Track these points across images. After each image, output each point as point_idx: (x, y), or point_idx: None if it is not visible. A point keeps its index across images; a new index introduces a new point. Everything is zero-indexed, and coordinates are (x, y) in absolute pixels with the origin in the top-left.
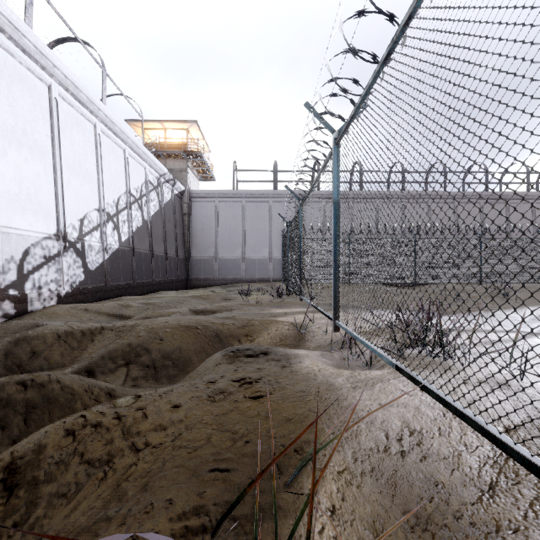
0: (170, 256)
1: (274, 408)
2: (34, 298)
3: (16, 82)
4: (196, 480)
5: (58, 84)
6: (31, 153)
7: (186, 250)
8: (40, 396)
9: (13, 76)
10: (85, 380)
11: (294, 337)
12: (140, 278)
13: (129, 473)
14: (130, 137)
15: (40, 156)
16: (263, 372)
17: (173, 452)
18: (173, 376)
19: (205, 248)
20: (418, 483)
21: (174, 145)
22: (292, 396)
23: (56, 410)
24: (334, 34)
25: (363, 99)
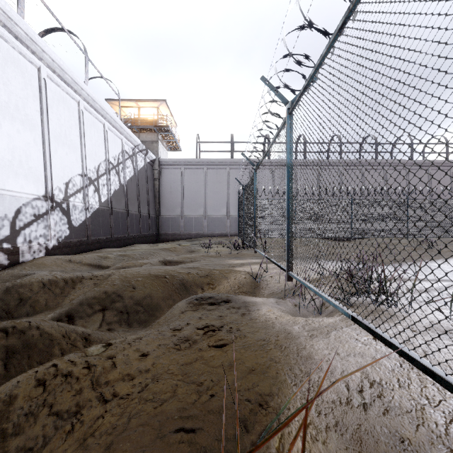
0: (143, 214)
1: (237, 358)
2: (25, 250)
3: (9, 64)
4: (160, 443)
5: (46, 67)
6: (23, 125)
7: (157, 209)
8: (20, 342)
9: (6, 59)
10: (63, 326)
11: (250, 285)
12: (117, 233)
13: (96, 427)
14: (109, 113)
15: (30, 128)
16: (225, 320)
17: (139, 406)
18: (143, 321)
19: (173, 208)
20: (383, 439)
21: (146, 121)
22: (253, 345)
23: (35, 355)
24: (290, 10)
25: (316, 70)
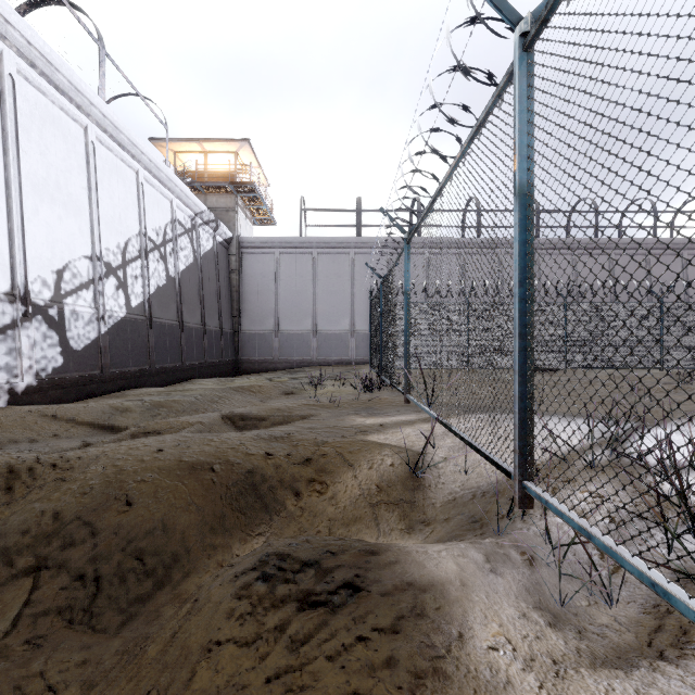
0: (211, 328)
1: None
2: None
3: None
4: None
5: (16, 54)
6: None
7: (235, 320)
8: None
9: None
10: None
11: (403, 484)
12: (162, 360)
13: None
14: (145, 152)
15: None
16: None
17: None
18: (136, 604)
19: (261, 318)
20: None
21: (217, 174)
22: None
23: None
24: None
25: None
